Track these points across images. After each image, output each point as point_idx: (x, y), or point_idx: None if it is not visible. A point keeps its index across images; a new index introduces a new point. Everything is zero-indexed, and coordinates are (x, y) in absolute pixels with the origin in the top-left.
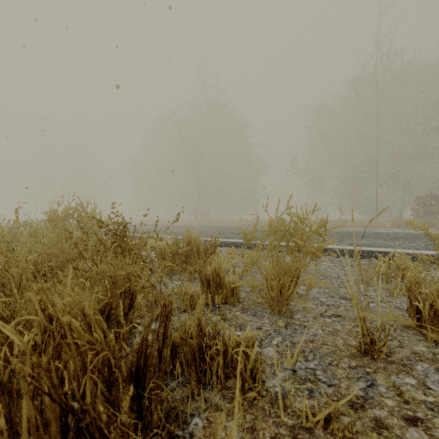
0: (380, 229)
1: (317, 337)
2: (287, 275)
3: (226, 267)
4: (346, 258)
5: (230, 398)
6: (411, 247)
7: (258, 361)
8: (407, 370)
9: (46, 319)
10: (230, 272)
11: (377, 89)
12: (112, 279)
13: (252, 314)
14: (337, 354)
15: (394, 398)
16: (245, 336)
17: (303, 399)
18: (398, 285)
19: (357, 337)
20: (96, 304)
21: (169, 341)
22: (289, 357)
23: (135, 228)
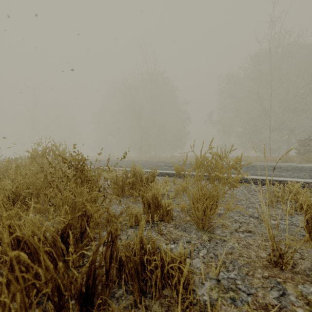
0: (273, 163)
1: (234, 249)
2: (209, 200)
3: (162, 191)
4: (251, 185)
5: (166, 306)
6: (299, 177)
7: (190, 275)
8: (311, 280)
9: (14, 240)
10: (165, 196)
11: (270, 62)
12: (73, 204)
13: (182, 230)
14: (252, 265)
15: (304, 307)
16: (179, 253)
17: (228, 308)
18: (292, 206)
19: (266, 249)
20: (59, 225)
21: (117, 255)
22: (214, 268)
23: (92, 163)
